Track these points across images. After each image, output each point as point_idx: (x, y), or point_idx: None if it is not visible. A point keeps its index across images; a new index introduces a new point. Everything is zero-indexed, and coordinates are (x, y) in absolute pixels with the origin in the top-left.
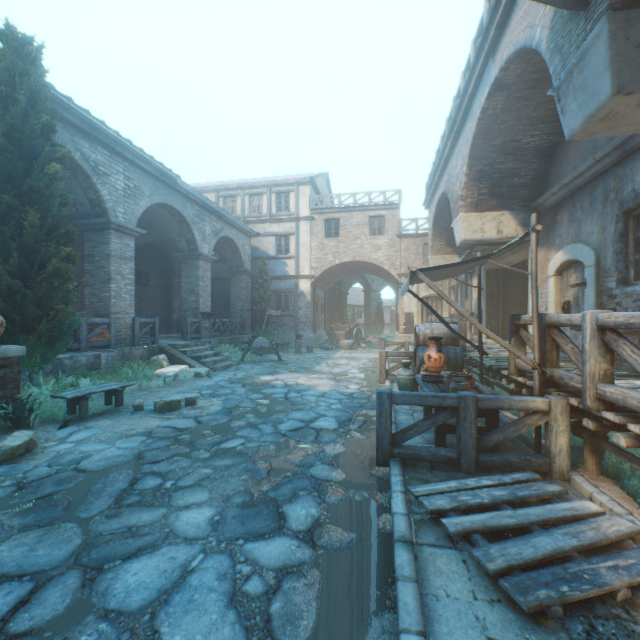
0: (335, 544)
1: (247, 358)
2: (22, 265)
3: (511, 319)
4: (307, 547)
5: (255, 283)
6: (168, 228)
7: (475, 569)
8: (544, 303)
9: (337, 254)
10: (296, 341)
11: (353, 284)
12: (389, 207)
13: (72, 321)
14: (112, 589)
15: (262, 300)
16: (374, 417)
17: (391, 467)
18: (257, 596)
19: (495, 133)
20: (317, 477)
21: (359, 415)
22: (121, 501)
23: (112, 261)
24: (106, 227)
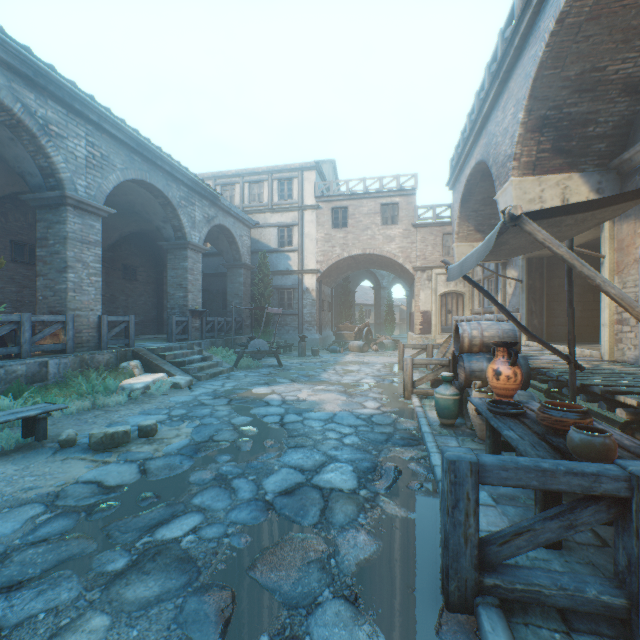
0: None
1: (242, 363)
2: None
3: None
4: None
5: (255, 279)
6: (151, 212)
7: None
8: (631, 294)
9: (345, 246)
10: (299, 343)
11: (361, 281)
12: (403, 193)
13: None
14: None
15: (262, 297)
16: (410, 463)
17: (488, 635)
18: None
19: (571, 57)
20: None
21: (387, 459)
22: None
23: (69, 245)
24: (61, 202)
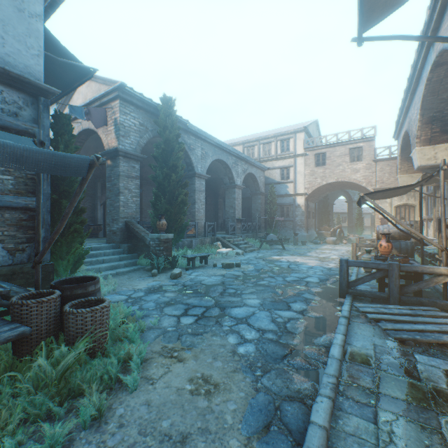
0: (313, 316)
1: (263, 246)
2: (169, 199)
3: (438, 221)
4: (300, 315)
5: (266, 200)
6: (219, 171)
7: (378, 330)
8: None
9: (324, 177)
10: (294, 237)
11: (338, 197)
12: (366, 140)
13: (186, 223)
14: (230, 313)
15: (271, 211)
16: None
17: (346, 297)
18: (281, 322)
19: (441, 90)
20: (305, 297)
21: (333, 278)
22: (222, 294)
23: (196, 193)
24: (193, 176)
